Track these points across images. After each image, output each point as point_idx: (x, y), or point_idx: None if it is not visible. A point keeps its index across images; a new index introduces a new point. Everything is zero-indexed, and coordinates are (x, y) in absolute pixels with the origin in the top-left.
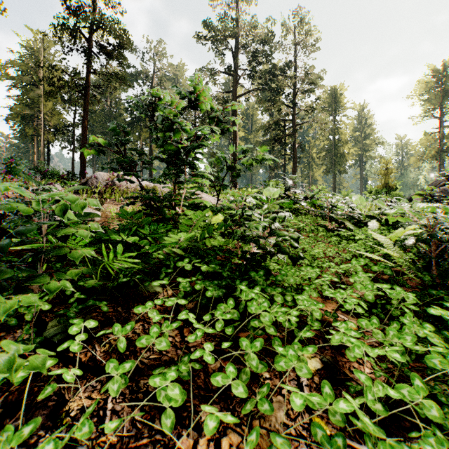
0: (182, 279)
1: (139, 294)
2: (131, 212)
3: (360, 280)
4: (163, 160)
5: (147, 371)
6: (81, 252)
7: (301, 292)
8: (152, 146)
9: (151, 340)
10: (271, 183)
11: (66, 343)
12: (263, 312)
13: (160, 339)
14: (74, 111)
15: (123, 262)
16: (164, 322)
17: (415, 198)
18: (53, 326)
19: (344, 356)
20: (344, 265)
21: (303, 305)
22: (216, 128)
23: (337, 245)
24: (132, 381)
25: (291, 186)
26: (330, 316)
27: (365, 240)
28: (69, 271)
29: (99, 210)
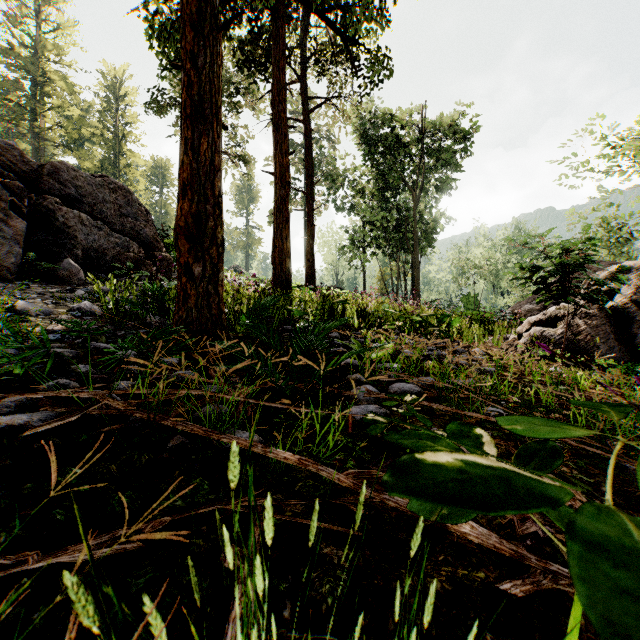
0: None
1: None
2: None
3: None
4: None
5: None
6: None
7: None
8: None
9: None
10: None
11: None
12: None
13: None
14: None
15: None
16: None
17: None
18: None
19: None
20: None
21: None
22: None
23: None
24: None
25: None
26: None
27: None
28: None
29: None
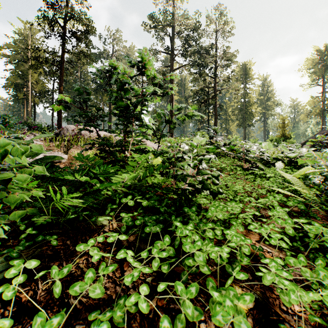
0: (125, 214)
1: (87, 227)
2: (86, 156)
3: (279, 214)
4: (115, 114)
5: (84, 313)
6: (19, 196)
7: (228, 226)
8: (111, 106)
9: (85, 287)
10: (199, 133)
11: (2, 288)
12: (197, 251)
13: (94, 285)
14: (53, 80)
15: (70, 201)
16: (101, 263)
17: (305, 145)
18: (3, 262)
19: (272, 292)
20: (261, 200)
21: (233, 242)
22: (156, 88)
23: (252, 182)
24: (67, 325)
25: (214, 136)
26: (256, 249)
27: (275, 177)
28: (14, 213)
29: (67, 153)
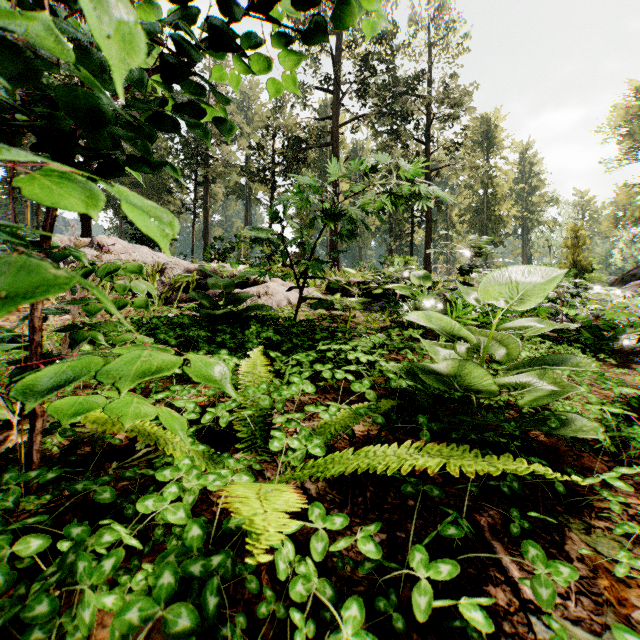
0: None
1: None
2: None
3: None
4: None
5: None
6: None
7: None
8: (208, 203)
9: None
10: (397, 260)
11: None
12: None
13: None
14: None
15: None
16: None
17: (626, 285)
18: None
19: None
20: None
21: None
22: None
23: None
24: None
25: (480, 265)
26: None
27: None
28: None
29: None
